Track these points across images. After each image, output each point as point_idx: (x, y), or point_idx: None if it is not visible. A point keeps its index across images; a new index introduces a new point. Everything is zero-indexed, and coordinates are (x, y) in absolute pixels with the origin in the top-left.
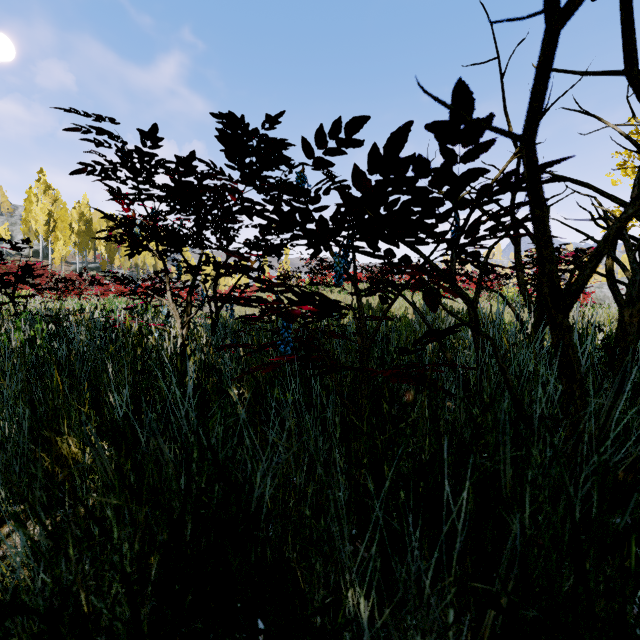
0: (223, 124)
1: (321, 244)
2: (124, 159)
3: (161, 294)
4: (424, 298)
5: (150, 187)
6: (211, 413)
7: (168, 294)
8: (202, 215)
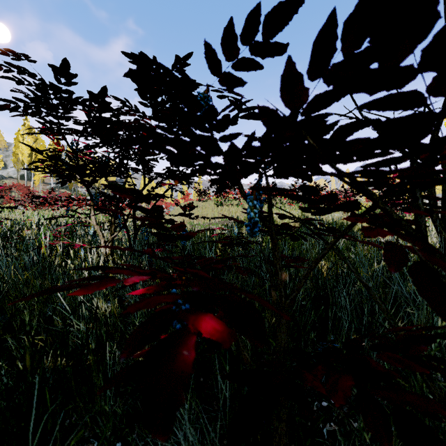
0: (136, 64)
1: (229, 181)
2: (37, 94)
3: (101, 210)
4: (421, 291)
5: (74, 123)
6: (105, 368)
7: (92, 217)
8: (124, 149)
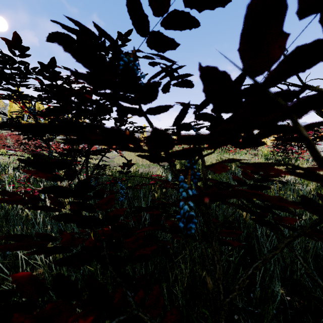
0: None
1: None
2: None
3: (67, 156)
4: None
5: (34, 90)
6: None
7: None
8: None
